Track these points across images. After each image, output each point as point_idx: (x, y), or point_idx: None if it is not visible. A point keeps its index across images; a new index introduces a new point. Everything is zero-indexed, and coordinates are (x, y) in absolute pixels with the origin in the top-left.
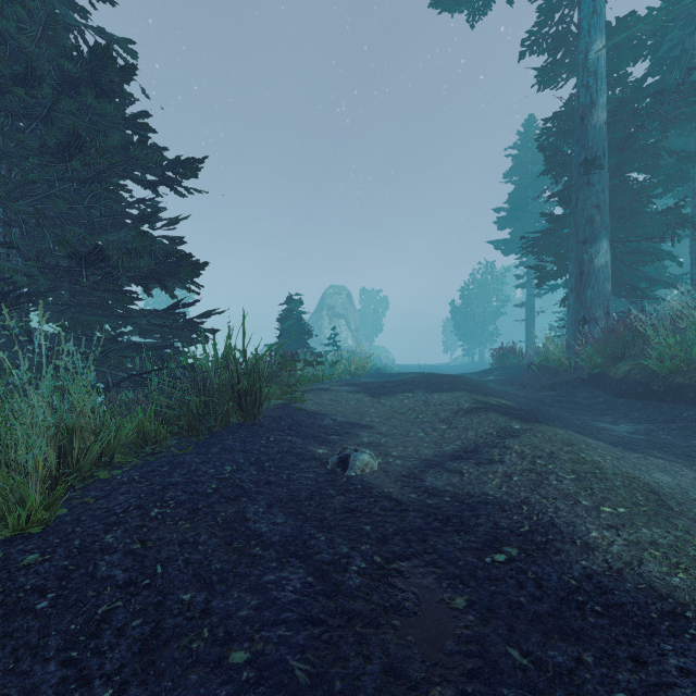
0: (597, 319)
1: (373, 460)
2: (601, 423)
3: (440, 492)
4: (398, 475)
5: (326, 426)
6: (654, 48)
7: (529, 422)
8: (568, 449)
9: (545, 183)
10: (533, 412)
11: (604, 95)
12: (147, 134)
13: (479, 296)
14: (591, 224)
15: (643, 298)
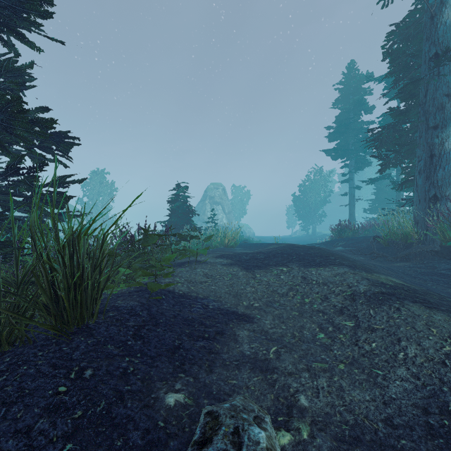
0: (447, 196)
1: None
2: None
3: None
4: None
5: (194, 320)
6: None
7: None
8: None
9: (362, 108)
10: (441, 296)
11: None
12: None
13: (312, 190)
14: (441, 111)
15: None
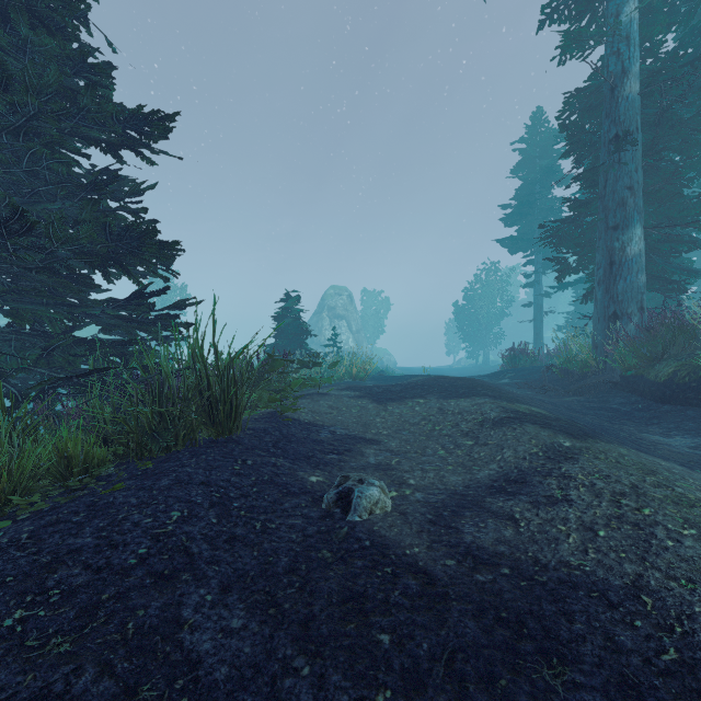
0: (630, 314)
1: (385, 496)
2: (651, 435)
3: (491, 555)
4: (422, 521)
5: (323, 441)
6: (688, 16)
7: (579, 437)
8: (652, 480)
9: (554, 178)
10: (574, 423)
11: (636, 63)
12: (111, 92)
13: (483, 297)
14: (622, 208)
15: (680, 291)
